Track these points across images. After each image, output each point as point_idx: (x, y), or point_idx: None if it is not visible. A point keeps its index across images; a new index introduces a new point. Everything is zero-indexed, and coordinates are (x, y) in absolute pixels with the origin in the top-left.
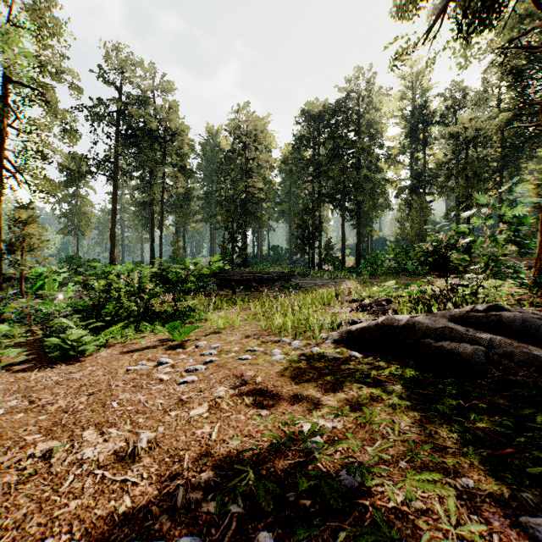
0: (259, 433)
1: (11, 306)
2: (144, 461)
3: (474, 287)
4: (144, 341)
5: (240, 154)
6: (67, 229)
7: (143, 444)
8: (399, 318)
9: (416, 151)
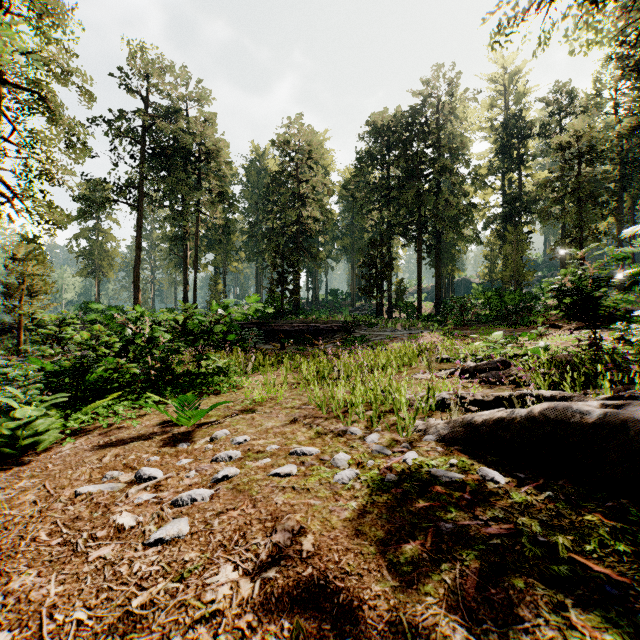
0: None
1: None
2: None
3: None
4: (139, 425)
5: (292, 176)
6: (86, 270)
7: None
8: (581, 407)
9: (510, 170)
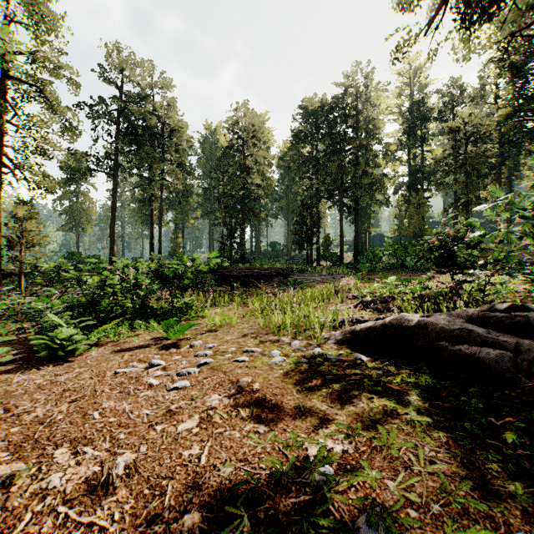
0: (256, 457)
1: (3, 302)
2: (118, 493)
3: (481, 284)
4: (137, 340)
5: (239, 151)
6: (68, 226)
7: (119, 470)
8: (409, 317)
9: (414, 147)
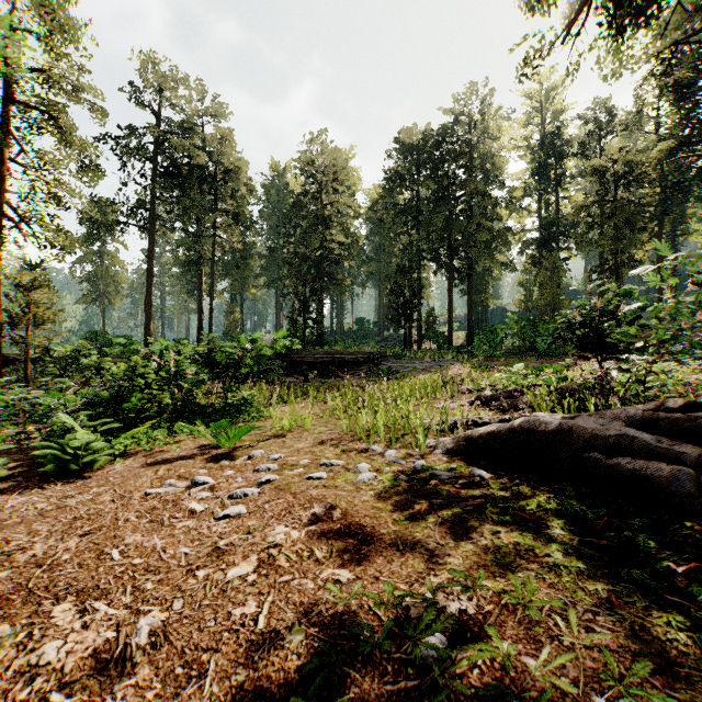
0: (336, 619)
1: None
2: (139, 673)
3: (640, 373)
4: (178, 448)
5: (315, 198)
6: (90, 297)
7: (142, 638)
8: (546, 419)
9: (546, 192)
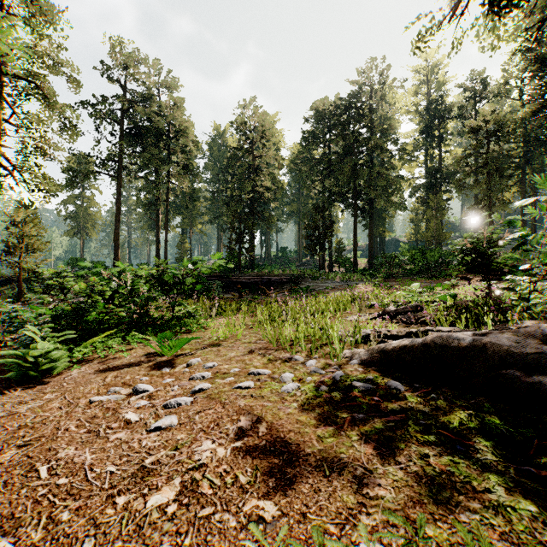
0: None
1: None
2: None
3: (525, 291)
4: (128, 356)
5: (248, 152)
6: (72, 231)
7: None
8: (459, 335)
9: (431, 147)
